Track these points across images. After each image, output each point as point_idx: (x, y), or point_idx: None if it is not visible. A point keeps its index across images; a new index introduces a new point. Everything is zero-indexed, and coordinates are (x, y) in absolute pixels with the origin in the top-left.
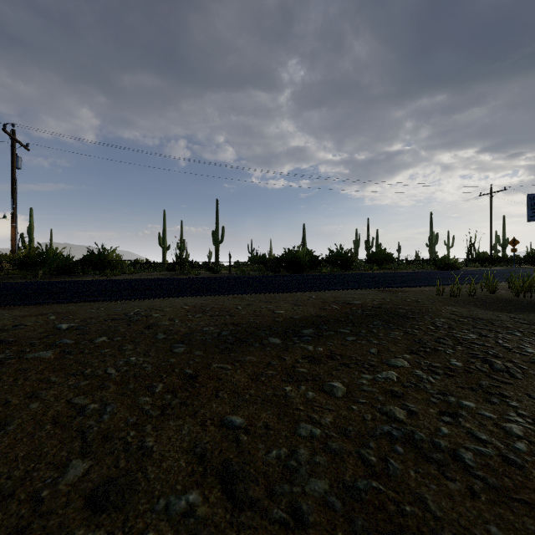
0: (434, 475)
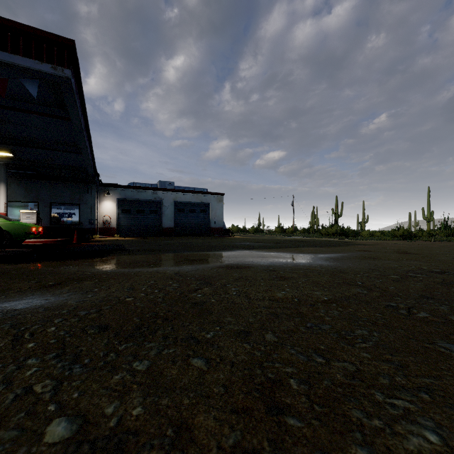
0: (86, 351)
